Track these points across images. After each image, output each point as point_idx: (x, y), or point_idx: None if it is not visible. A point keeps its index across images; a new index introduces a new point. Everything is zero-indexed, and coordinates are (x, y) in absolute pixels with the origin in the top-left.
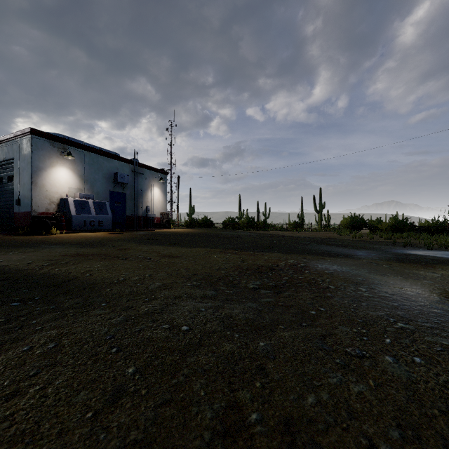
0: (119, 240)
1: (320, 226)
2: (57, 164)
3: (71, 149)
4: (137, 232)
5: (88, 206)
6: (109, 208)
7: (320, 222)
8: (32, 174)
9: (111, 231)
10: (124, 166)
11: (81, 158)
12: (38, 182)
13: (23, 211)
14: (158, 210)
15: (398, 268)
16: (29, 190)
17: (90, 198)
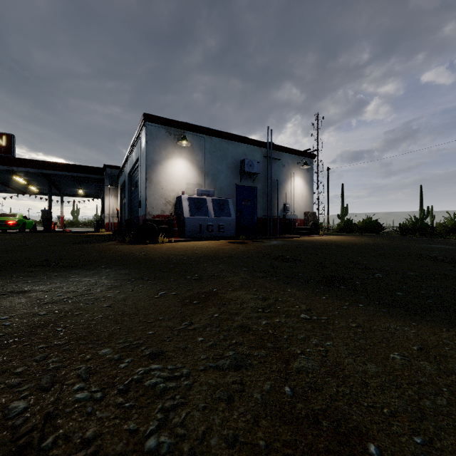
0: (225, 259)
1: None
2: (173, 155)
3: (190, 134)
4: (268, 241)
5: (205, 205)
6: (233, 207)
7: None
8: (147, 169)
9: (233, 238)
10: (254, 151)
11: (201, 145)
12: (152, 179)
13: (142, 214)
14: (300, 208)
15: None
16: (144, 189)
17: (210, 195)
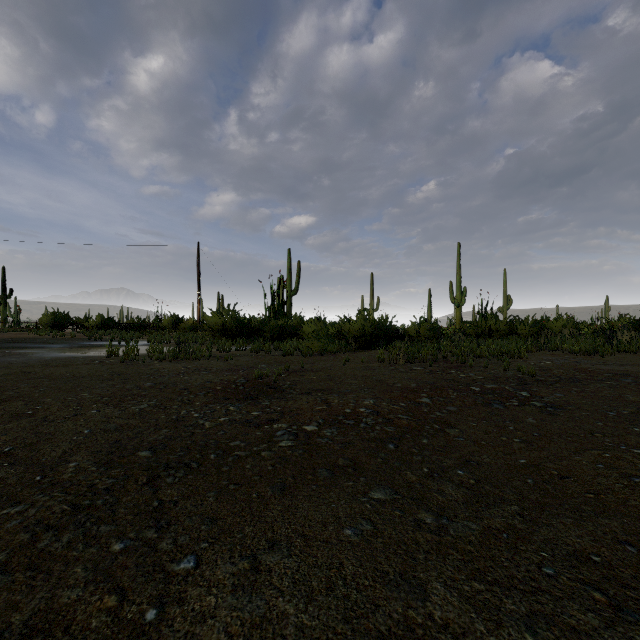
0: None
1: (4, 324)
2: None
3: None
4: None
5: None
6: None
7: (4, 318)
8: None
9: None
10: None
11: None
12: None
13: None
14: None
15: (74, 349)
16: None
17: None
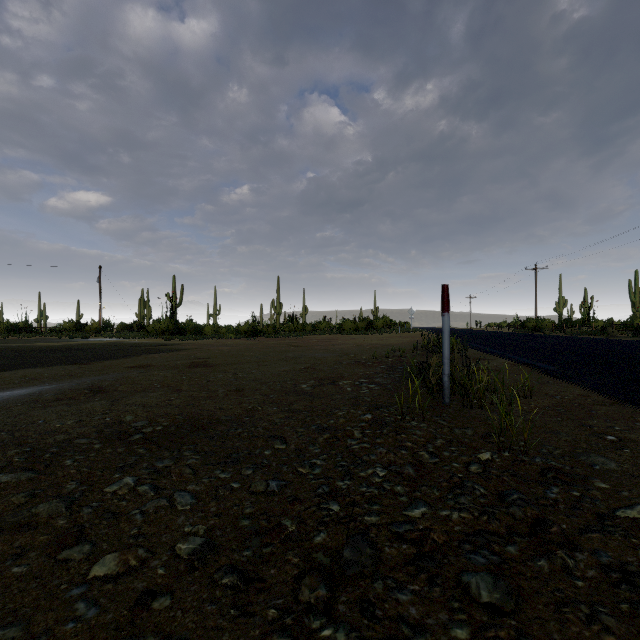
0: None
1: None
2: None
3: None
4: None
5: None
6: None
7: None
8: None
9: None
10: None
11: None
12: None
13: None
14: None
15: None
16: None
17: None
